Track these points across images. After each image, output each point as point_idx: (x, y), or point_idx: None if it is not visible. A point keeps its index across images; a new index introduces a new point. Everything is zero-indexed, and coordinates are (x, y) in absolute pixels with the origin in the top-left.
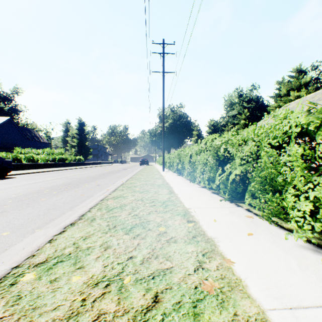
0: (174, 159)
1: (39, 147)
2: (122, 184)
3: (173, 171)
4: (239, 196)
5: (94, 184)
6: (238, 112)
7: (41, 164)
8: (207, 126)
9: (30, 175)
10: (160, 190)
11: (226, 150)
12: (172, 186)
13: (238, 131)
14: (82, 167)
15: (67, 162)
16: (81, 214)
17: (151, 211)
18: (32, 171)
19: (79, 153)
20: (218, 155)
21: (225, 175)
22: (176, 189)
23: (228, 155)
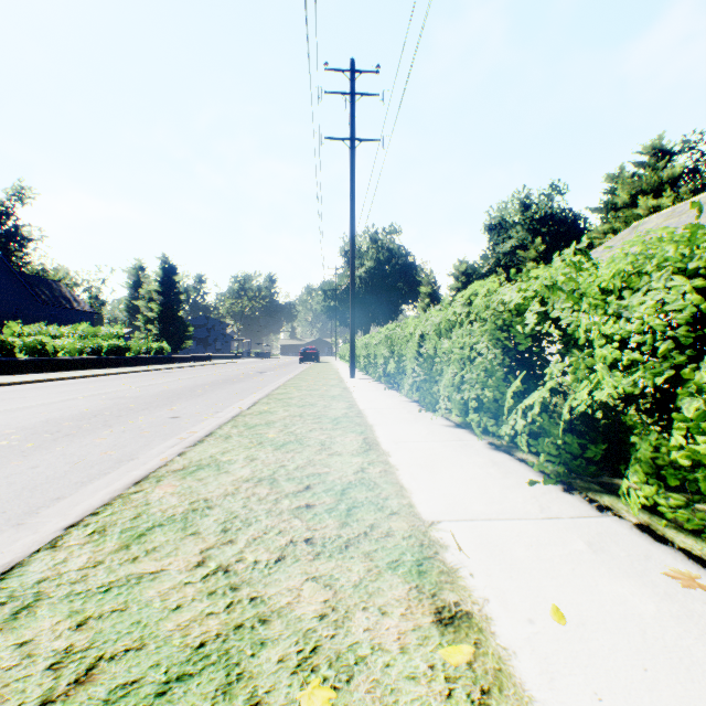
0: (379, 349)
1: (72, 321)
2: (236, 416)
3: (375, 377)
4: (594, 468)
5: (164, 414)
6: (521, 244)
7: (63, 360)
8: (452, 275)
9: (19, 389)
10: (336, 439)
11: (543, 317)
12: (372, 424)
13: (581, 255)
14: (164, 367)
15: (128, 356)
16: (6, 562)
17: (290, 543)
18: (32, 379)
19: (164, 335)
20: (508, 334)
21: (538, 398)
22: (383, 435)
23: (556, 332)
